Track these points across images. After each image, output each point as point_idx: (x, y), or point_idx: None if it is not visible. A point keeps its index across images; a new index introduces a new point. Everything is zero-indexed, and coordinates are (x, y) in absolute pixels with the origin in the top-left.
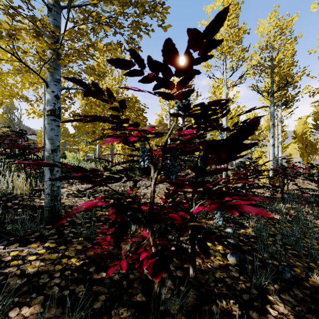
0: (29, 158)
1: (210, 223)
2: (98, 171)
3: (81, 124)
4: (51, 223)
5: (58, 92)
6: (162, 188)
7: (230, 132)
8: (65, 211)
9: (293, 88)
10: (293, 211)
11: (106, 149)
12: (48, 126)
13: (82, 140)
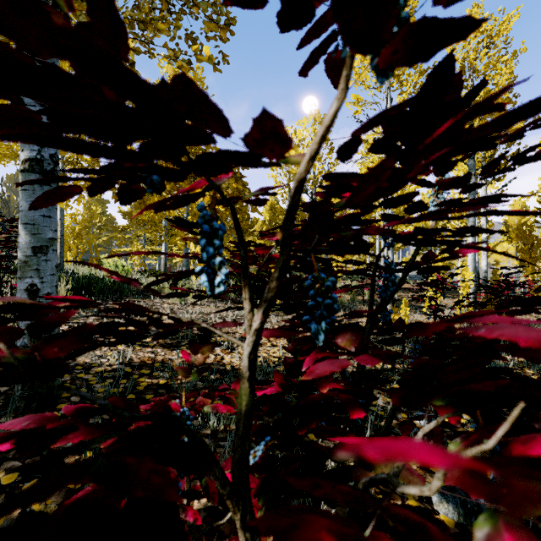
0: (5, 266)
1: (377, 402)
2: (50, 307)
3: (116, 200)
4: (30, 409)
5: (49, 122)
6: (277, 323)
7: (463, 192)
8: (72, 377)
9: (508, 145)
10: (531, 369)
11: (180, 252)
12: (26, 197)
13: (138, 237)
